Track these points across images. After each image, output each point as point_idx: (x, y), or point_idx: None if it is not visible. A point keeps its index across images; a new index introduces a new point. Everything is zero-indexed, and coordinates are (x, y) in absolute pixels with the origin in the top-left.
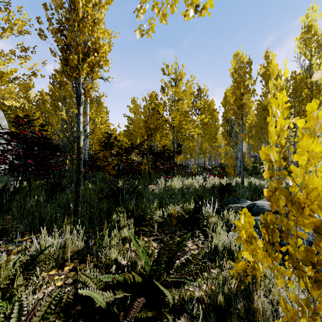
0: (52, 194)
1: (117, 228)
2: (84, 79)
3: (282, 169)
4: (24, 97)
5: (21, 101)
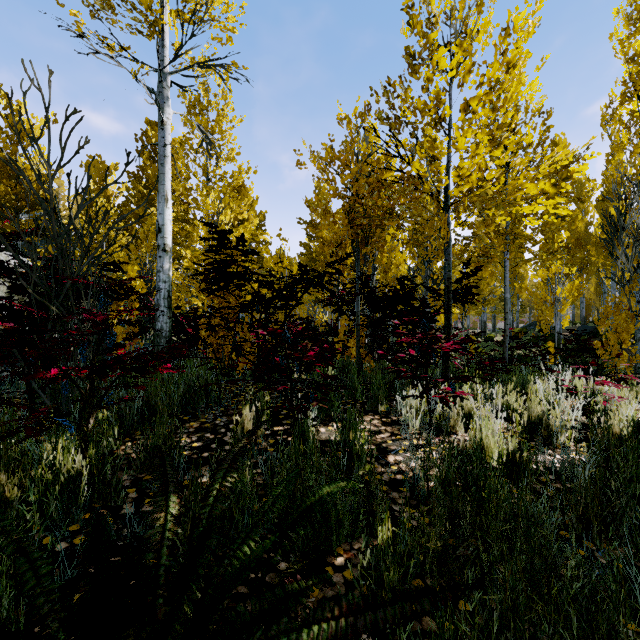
0: None
1: None
2: None
3: None
4: (97, 190)
5: None
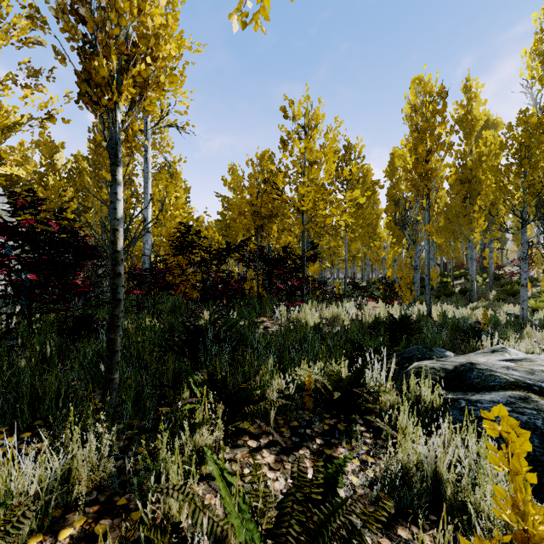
0: (75, 340)
1: (190, 425)
2: (127, 113)
3: (494, 288)
4: (48, 164)
5: (28, 168)
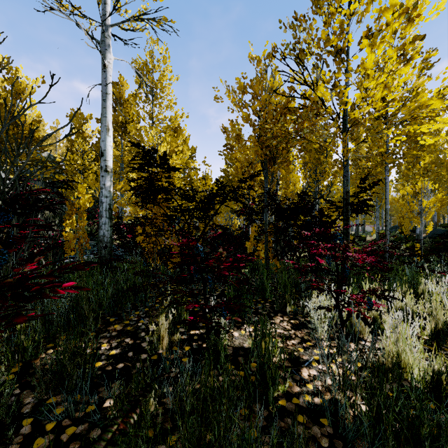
0: None
1: None
2: None
3: None
4: (77, 133)
5: None
